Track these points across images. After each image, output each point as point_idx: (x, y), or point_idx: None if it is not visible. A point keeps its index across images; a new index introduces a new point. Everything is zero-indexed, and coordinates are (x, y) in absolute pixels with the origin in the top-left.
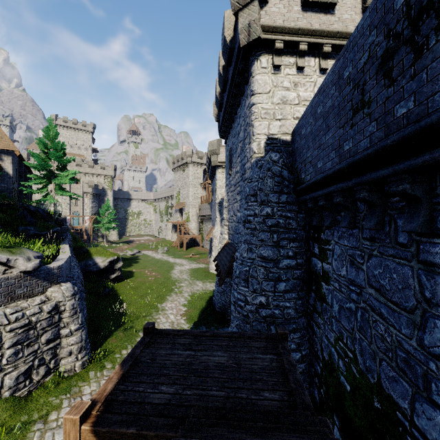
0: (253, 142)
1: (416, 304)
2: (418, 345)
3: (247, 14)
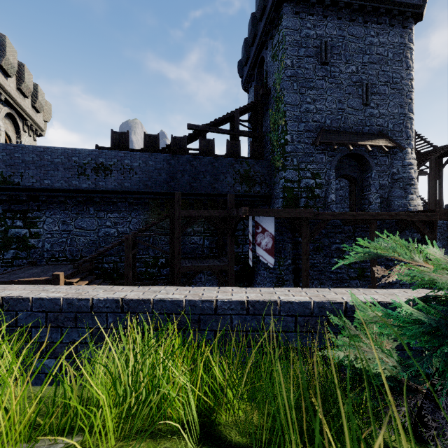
0: None
1: (97, 227)
2: (97, 237)
3: None
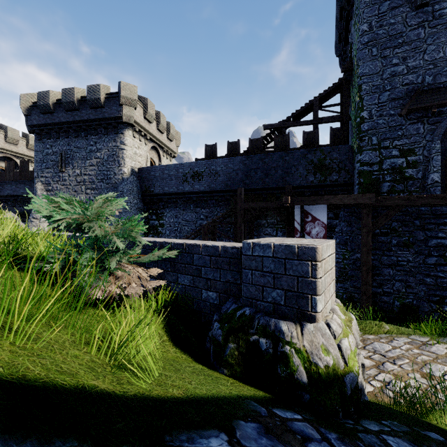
0: (125, 168)
1: (195, 220)
2: (195, 227)
3: (129, 110)
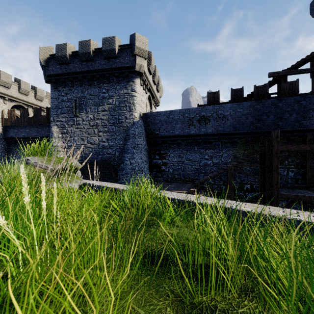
0: (135, 112)
1: (199, 159)
2: (199, 166)
3: (141, 60)
